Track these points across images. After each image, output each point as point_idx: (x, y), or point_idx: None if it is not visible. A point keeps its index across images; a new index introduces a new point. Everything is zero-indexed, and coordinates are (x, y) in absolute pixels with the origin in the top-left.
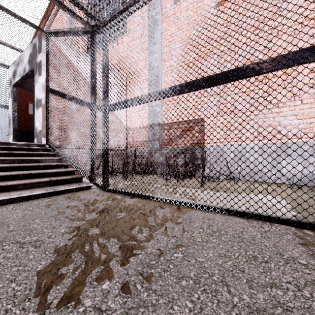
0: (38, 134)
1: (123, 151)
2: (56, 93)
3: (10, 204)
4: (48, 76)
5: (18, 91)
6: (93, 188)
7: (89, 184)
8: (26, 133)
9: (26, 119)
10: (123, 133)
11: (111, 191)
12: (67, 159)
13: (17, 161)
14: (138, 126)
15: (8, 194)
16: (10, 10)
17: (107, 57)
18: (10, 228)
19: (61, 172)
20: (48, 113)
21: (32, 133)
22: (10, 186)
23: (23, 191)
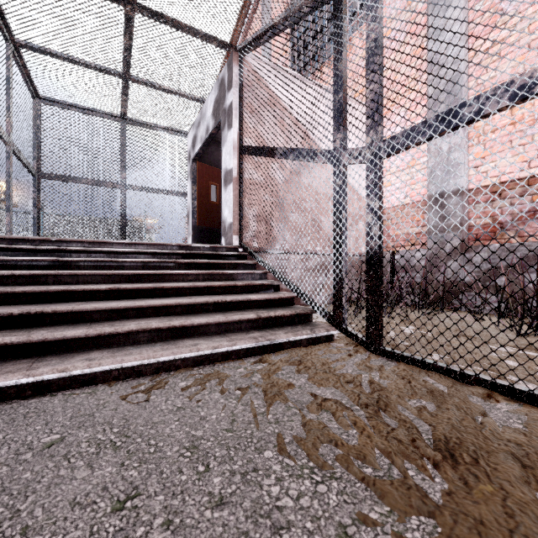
0: (227, 230)
1: (364, 257)
2: (256, 151)
3: (197, 366)
4: (243, 127)
5: (199, 167)
6: (337, 340)
7: (332, 332)
8: (208, 231)
9: (208, 210)
10: (364, 221)
11: (396, 357)
12: (278, 274)
13: (203, 277)
14: (398, 202)
15: (194, 345)
16: (191, 27)
17: (380, 24)
18: (213, 481)
19: (272, 300)
20: (243, 192)
21: (215, 231)
22: (196, 326)
23: (217, 339)
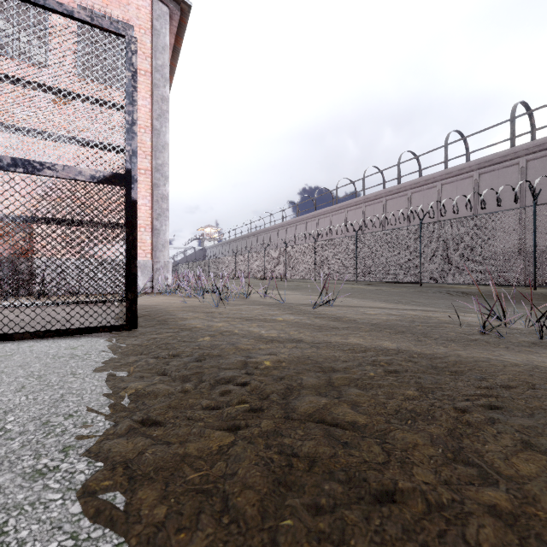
0: None
1: None
2: None
3: None
4: None
5: None
6: None
7: None
8: None
9: None
10: None
11: None
12: None
13: None
14: None
15: None
16: None
17: None
18: None
19: None
20: None
21: None
22: None
23: None
